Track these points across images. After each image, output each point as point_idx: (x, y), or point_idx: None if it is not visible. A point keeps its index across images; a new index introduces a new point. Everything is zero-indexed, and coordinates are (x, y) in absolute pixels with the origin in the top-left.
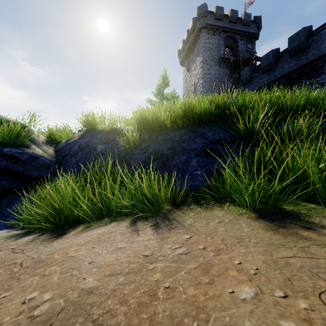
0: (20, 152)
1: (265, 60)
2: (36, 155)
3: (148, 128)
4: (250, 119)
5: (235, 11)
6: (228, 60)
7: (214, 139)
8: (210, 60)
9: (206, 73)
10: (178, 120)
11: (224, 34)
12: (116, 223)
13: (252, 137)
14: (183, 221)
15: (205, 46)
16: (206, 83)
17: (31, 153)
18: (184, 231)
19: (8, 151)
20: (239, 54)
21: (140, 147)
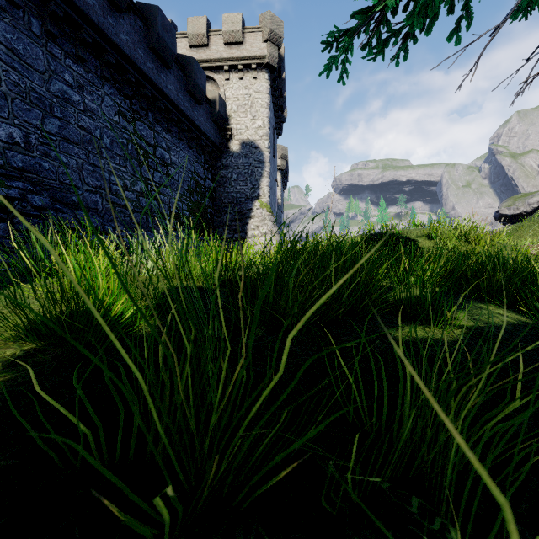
0: None
1: None
2: None
3: None
4: None
5: None
6: None
7: None
8: None
9: None
10: None
11: None
12: None
13: None
14: None
15: None
16: None
17: None
18: None
19: None
20: None
21: None
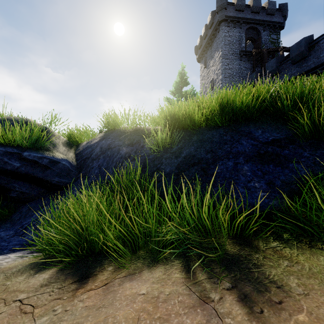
0: (40, 156)
1: (296, 50)
2: (57, 159)
3: (177, 127)
4: (322, 113)
5: (257, 1)
6: (250, 53)
7: (266, 140)
8: (230, 54)
9: (226, 68)
10: (215, 117)
11: (246, 26)
12: (164, 271)
13: (323, 136)
14: (281, 281)
15: (224, 40)
16: (225, 78)
17: (51, 157)
18: (309, 318)
19: (28, 155)
20: (262, 46)
21: (170, 150)
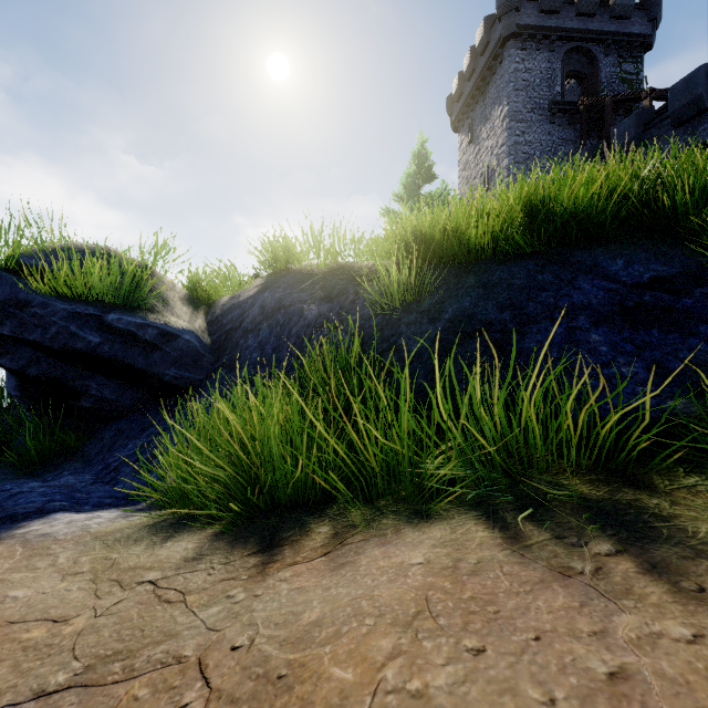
0: (140, 322)
1: (683, 94)
2: (173, 330)
3: (428, 260)
4: None
5: None
6: (575, 107)
7: (637, 279)
8: (528, 110)
9: (518, 141)
10: (515, 234)
11: (564, 47)
12: (450, 527)
13: None
14: None
15: (514, 79)
16: (517, 165)
17: (163, 325)
18: None
19: (116, 321)
20: (601, 91)
21: (418, 307)
